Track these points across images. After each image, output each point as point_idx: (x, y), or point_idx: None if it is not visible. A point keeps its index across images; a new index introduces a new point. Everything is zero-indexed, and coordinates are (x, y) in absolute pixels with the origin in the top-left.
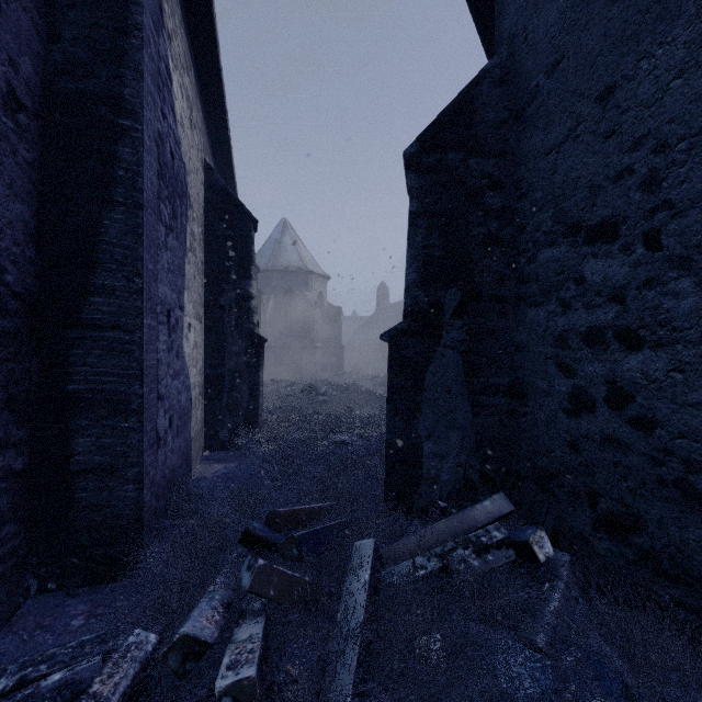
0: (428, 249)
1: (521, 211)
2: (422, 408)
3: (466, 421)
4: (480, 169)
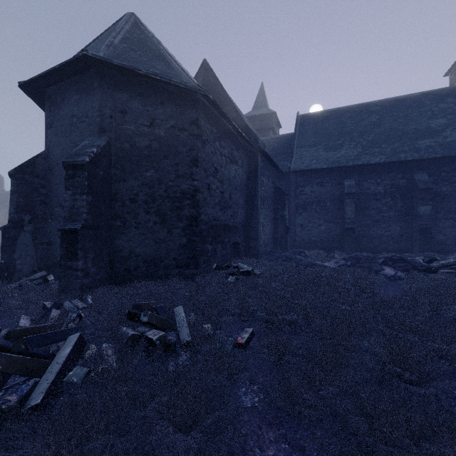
0: (18, 202)
1: (51, 195)
2: (16, 250)
3: (33, 253)
4: (38, 182)
